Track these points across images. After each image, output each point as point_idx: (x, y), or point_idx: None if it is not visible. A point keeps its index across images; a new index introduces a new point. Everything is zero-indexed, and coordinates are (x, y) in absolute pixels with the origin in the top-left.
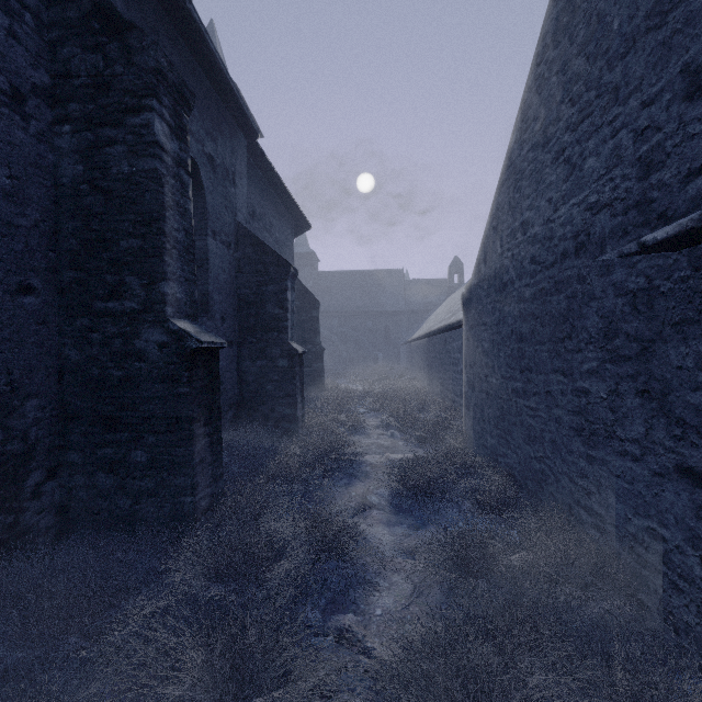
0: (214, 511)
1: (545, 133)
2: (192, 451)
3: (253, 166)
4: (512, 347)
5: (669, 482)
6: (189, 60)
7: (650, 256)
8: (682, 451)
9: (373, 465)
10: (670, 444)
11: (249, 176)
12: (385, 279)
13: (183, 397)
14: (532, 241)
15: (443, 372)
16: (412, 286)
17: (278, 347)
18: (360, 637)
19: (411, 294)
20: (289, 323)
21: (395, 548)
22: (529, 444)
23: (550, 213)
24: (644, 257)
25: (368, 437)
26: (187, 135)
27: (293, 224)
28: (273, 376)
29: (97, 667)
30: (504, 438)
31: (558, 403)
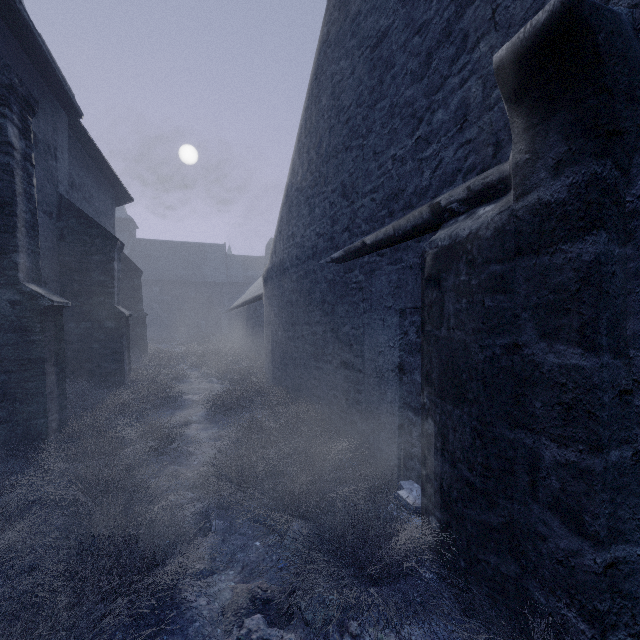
0: (61, 432)
1: (302, 184)
2: (45, 384)
3: (73, 138)
4: (288, 310)
5: (339, 370)
6: (11, 43)
7: (334, 264)
8: (342, 354)
9: (194, 400)
10: (339, 352)
11: (68, 147)
12: (208, 252)
13: (36, 343)
14: (296, 246)
15: (255, 333)
16: (234, 261)
17: (104, 310)
18: (184, 472)
19: (233, 268)
20: (115, 289)
21: (208, 438)
22: (295, 369)
23: (303, 232)
24: (333, 264)
25: (190, 384)
26: (31, 134)
27: (113, 195)
28: (99, 336)
29: (4, 501)
30: (284, 369)
31: (307, 341)
